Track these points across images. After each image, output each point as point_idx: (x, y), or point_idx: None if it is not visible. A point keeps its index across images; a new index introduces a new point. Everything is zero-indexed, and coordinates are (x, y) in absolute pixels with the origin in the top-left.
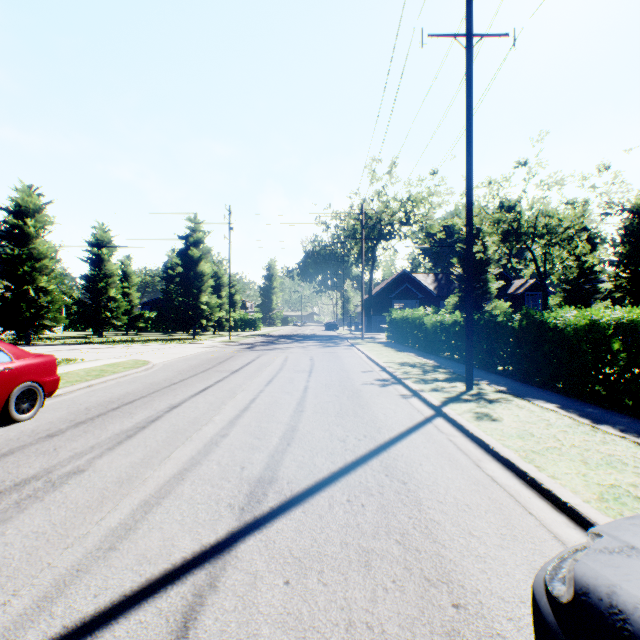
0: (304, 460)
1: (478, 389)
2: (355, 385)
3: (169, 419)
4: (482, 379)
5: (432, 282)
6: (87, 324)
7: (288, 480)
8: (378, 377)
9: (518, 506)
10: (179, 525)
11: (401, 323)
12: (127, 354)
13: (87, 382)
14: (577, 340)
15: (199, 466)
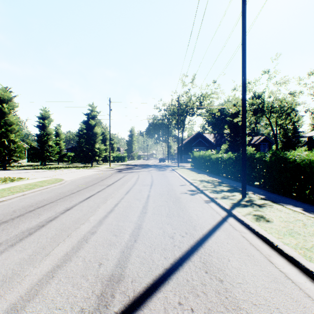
0: (145, 256)
1: (249, 197)
2: (176, 194)
3: (61, 219)
4: (248, 190)
5: (212, 138)
6: (37, 159)
7: (132, 278)
8: (189, 189)
9: None
10: None
11: (199, 158)
12: (54, 175)
13: (22, 192)
14: (310, 168)
15: (68, 263)
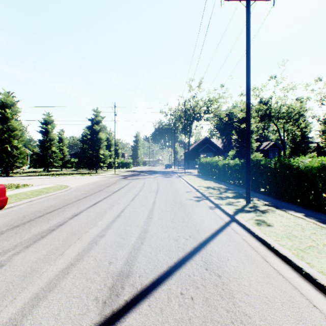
0: (151, 256)
1: (253, 203)
2: (182, 200)
3: (70, 224)
4: (254, 197)
5: (220, 143)
6: (40, 165)
7: (139, 274)
8: (195, 195)
9: (304, 299)
10: (54, 320)
11: (205, 165)
12: (58, 181)
13: (29, 199)
14: (312, 175)
15: (81, 261)
